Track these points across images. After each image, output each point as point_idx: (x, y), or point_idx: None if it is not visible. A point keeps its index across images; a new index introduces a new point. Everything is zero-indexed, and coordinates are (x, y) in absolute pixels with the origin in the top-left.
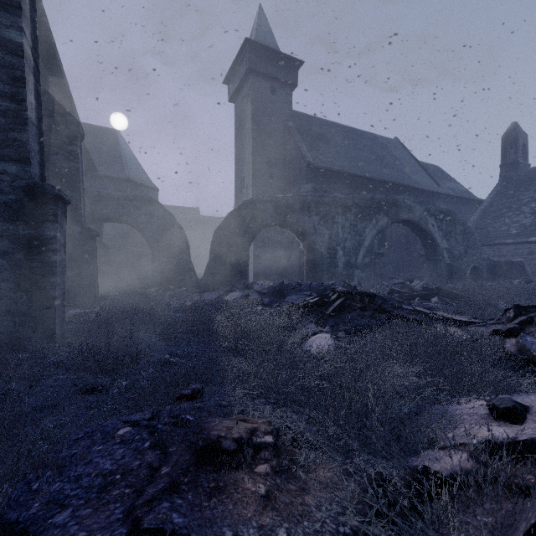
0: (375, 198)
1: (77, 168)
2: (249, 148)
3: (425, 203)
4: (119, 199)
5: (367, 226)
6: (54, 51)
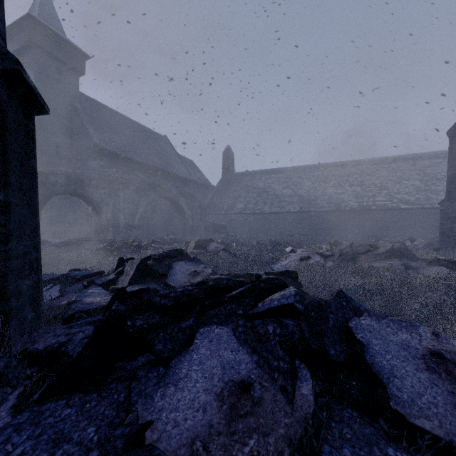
0: (147, 181)
1: None
2: None
3: (178, 187)
4: None
5: (141, 199)
6: None
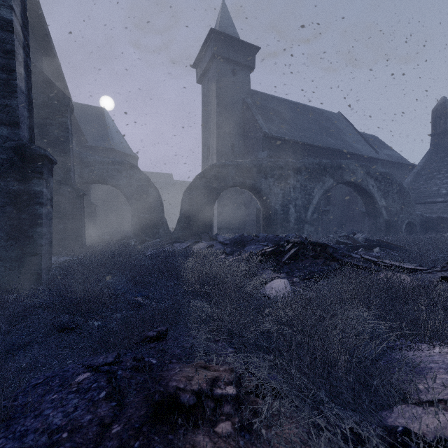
0: (322, 163)
1: (67, 137)
2: (214, 122)
3: (365, 166)
4: (104, 164)
5: (315, 187)
6: (49, 38)
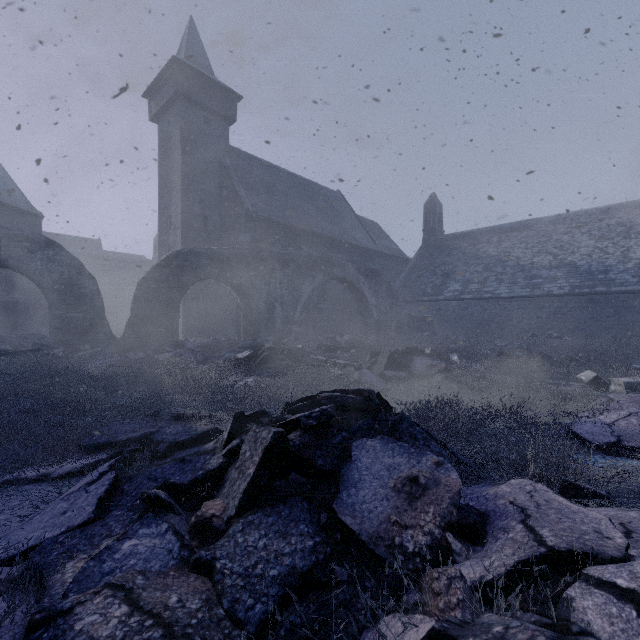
0: (312, 256)
1: None
2: (178, 184)
3: (356, 262)
4: (1, 239)
5: (304, 282)
6: None
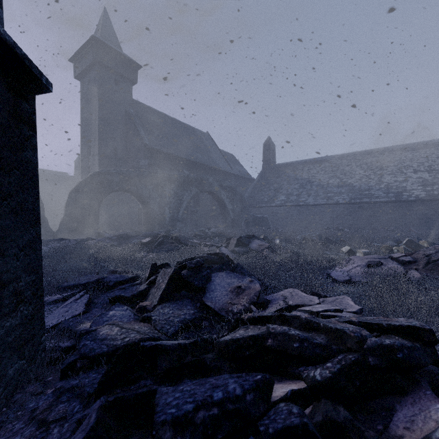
0: (190, 176)
1: None
2: (96, 124)
3: (219, 181)
4: None
5: (185, 194)
6: None
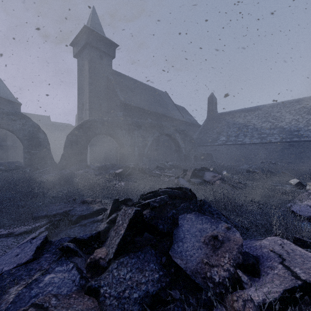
0: (153, 123)
1: None
2: (87, 88)
3: (175, 126)
4: None
5: (149, 136)
6: None
